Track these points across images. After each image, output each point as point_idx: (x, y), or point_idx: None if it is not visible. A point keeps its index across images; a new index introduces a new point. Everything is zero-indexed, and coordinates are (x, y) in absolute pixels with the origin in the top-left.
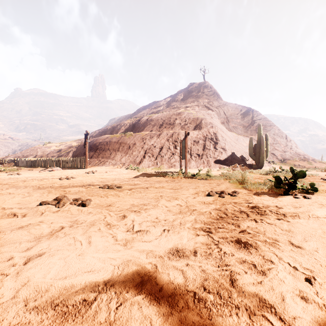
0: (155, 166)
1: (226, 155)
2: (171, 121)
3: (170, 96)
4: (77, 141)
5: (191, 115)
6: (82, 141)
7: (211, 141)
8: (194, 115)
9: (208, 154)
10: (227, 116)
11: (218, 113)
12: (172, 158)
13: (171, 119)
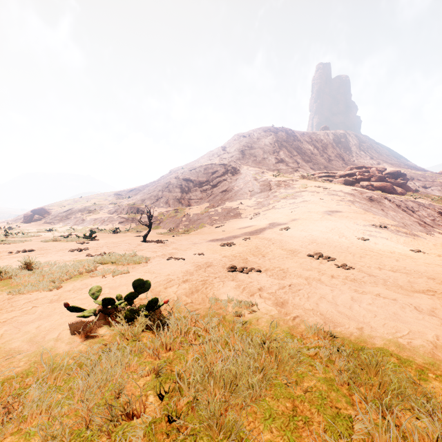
0: None
1: None
2: None
3: None
4: None
5: None
6: None
7: None
8: None
9: None
10: None
11: None
12: None
13: None
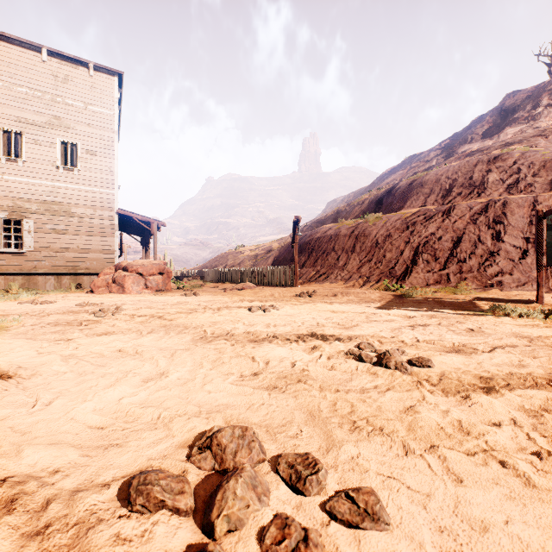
0: (442, 283)
1: None
2: (474, 179)
3: (452, 136)
4: (279, 241)
5: (536, 156)
6: (287, 240)
7: None
8: (546, 153)
9: None
10: None
11: None
12: (490, 264)
13: (475, 175)
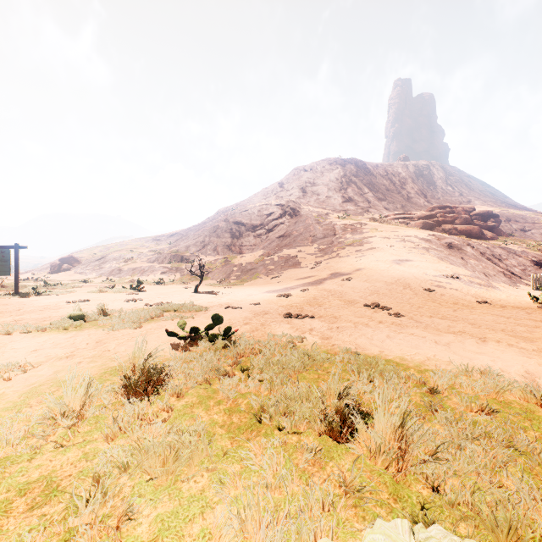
0: None
1: None
2: None
3: None
4: None
5: None
6: None
7: None
8: None
9: None
10: None
11: None
12: None
13: None
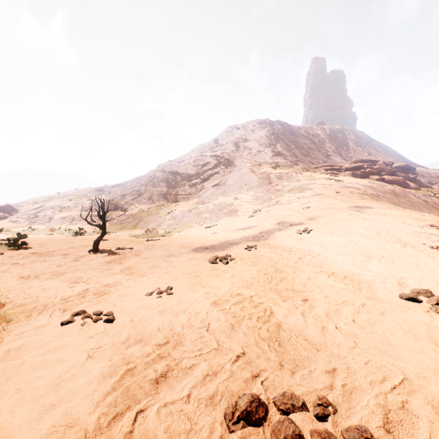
0: None
1: None
2: None
3: None
4: None
5: None
6: None
7: None
8: None
9: None
10: None
11: None
12: None
13: None
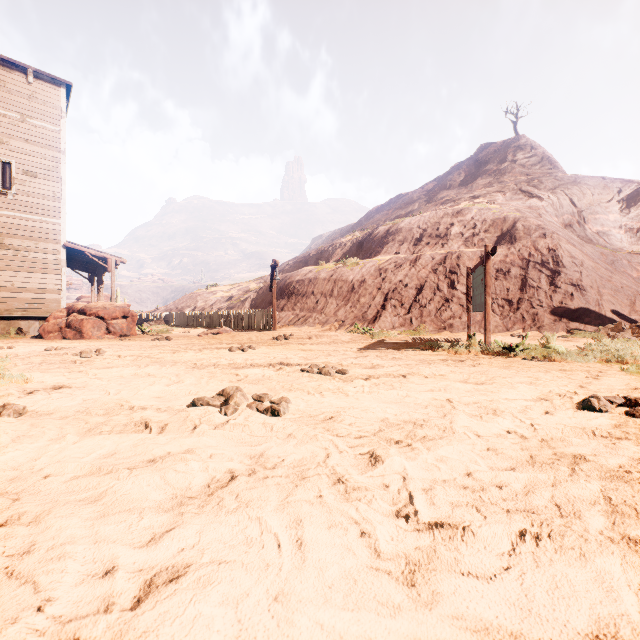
0: (406, 326)
1: (586, 300)
2: (440, 231)
3: (435, 179)
4: (258, 280)
5: (489, 214)
6: (266, 280)
7: (542, 269)
8: (496, 212)
9: (533, 299)
10: (581, 209)
11: (555, 203)
12: (445, 310)
13: (441, 227)
